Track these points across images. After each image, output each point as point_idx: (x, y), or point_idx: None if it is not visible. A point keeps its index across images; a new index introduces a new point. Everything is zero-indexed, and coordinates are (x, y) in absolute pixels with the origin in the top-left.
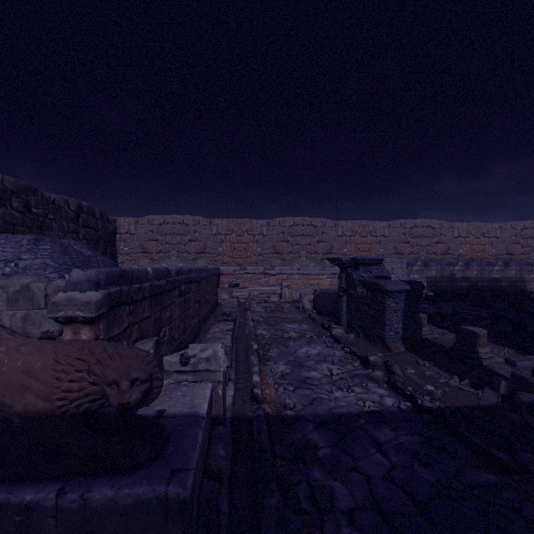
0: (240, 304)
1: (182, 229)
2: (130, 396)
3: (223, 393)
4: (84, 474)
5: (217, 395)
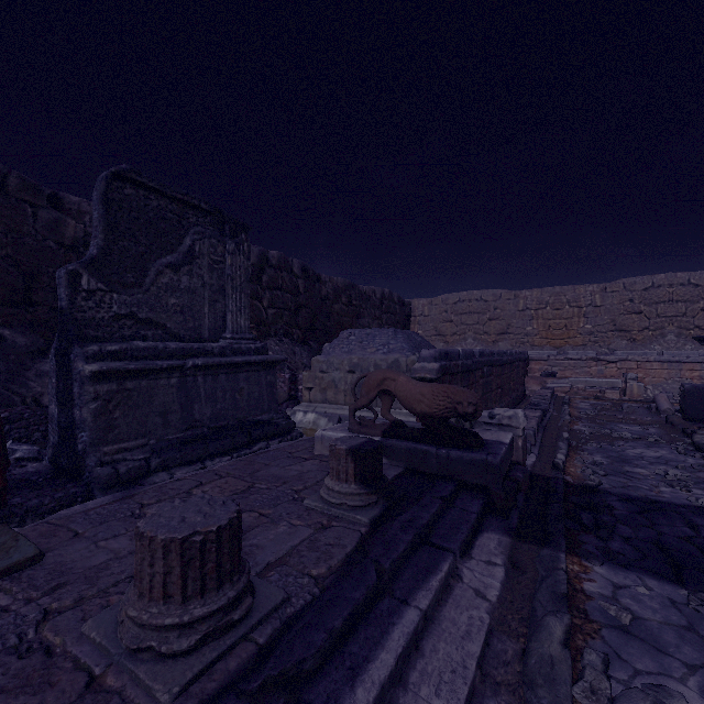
0: (556, 398)
1: (479, 307)
2: (468, 410)
3: (522, 446)
4: (446, 446)
5: (517, 446)
